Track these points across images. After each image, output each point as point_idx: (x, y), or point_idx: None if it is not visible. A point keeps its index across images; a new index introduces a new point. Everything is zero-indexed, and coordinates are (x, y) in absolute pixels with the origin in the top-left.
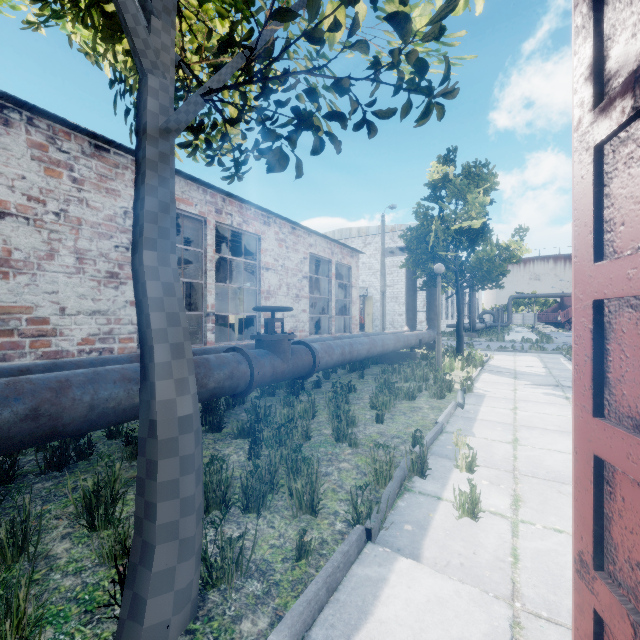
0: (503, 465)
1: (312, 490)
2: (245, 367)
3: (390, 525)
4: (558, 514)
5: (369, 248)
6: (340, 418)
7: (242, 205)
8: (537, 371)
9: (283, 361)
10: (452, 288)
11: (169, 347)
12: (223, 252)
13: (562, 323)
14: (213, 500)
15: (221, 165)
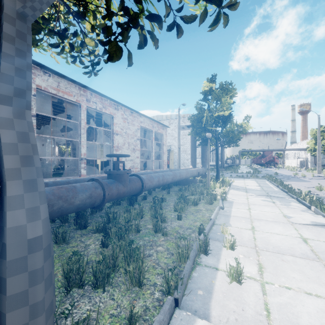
0: (249, 244)
1: (139, 271)
2: (100, 190)
3: (189, 292)
4: (285, 276)
5: (172, 125)
6: (157, 218)
7: (102, 98)
8: (256, 188)
9: (124, 186)
10: (214, 146)
11: (22, 183)
12: (92, 125)
13: (263, 164)
14: (73, 281)
15: (82, 63)
